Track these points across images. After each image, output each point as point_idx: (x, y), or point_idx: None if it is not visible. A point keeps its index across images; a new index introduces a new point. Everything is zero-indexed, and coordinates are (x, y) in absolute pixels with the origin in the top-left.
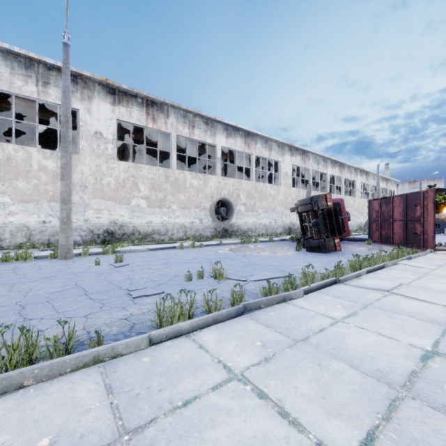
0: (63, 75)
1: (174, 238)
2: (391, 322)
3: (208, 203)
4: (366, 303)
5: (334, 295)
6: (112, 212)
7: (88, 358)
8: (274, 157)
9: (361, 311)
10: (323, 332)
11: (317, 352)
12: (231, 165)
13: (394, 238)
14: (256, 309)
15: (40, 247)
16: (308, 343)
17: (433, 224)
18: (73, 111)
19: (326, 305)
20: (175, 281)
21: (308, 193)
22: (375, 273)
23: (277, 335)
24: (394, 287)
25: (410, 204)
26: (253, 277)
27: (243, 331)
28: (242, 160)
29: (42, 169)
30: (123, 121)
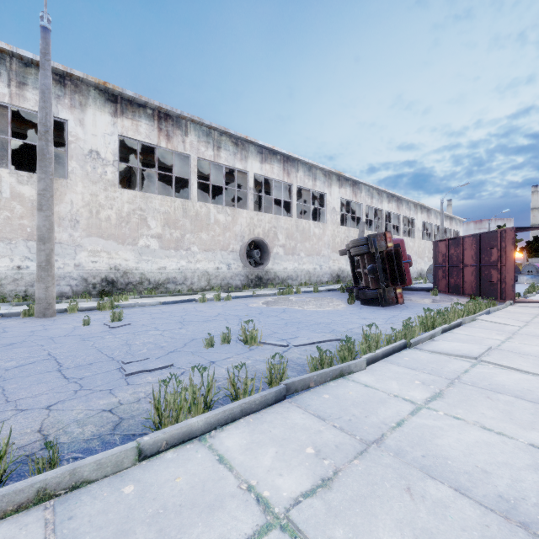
0: (40, 70)
1: (194, 288)
2: (494, 406)
3: (237, 245)
4: (451, 377)
5: (406, 366)
6: (113, 255)
7: (26, 494)
8: (319, 188)
9: (448, 390)
10: (403, 426)
11: (401, 466)
12: (266, 198)
13: (465, 288)
14: (303, 389)
15: (13, 300)
16: (384, 448)
17: (512, 270)
18: (62, 124)
19: (399, 381)
20: (190, 347)
21: (361, 232)
22: (452, 333)
23: (337, 434)
24: (483, 352)
25: (484, 246)
26: (296, 340)
27: (286, 428)
28: (280, 192)
29: (17, 198)
30: (128, 138)
